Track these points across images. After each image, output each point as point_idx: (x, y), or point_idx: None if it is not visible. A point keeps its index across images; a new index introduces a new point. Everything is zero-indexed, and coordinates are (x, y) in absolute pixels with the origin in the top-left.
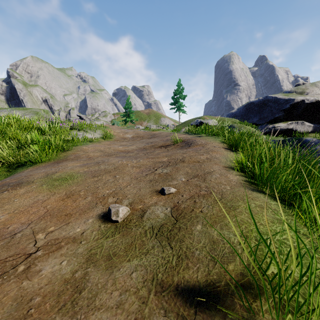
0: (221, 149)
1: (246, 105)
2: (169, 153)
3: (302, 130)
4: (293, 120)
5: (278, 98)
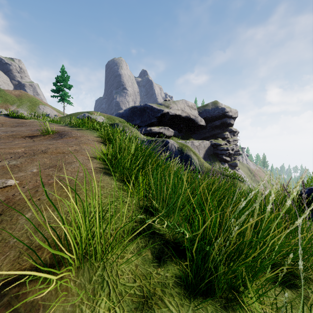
0: (94, 142)
1: (131, 108)
2: (32, 143)
3: (168, 134)
4: (163, 126)
5: (154, 107)
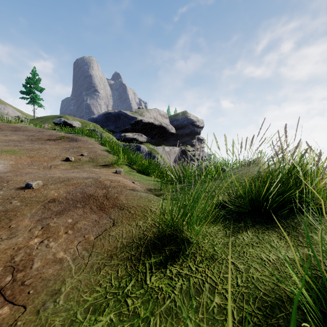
0: (97, 144)
1: (105, 114)
2: (66, 143)
3: (141, 140)
4: (136, 132)
5: (128, 114)
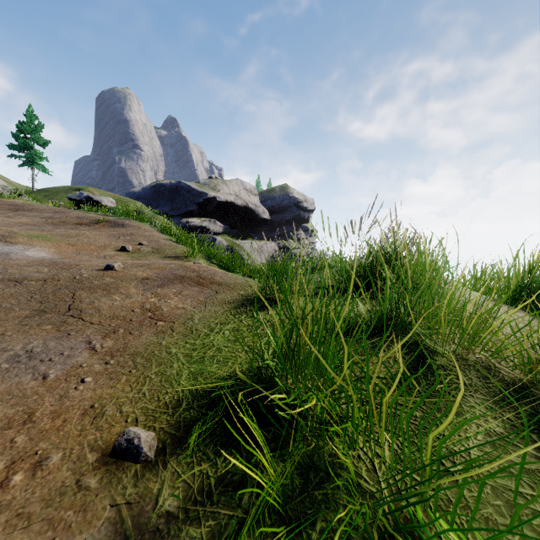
0: (155, 231)
1: (155, 186)
2: (110, 229)
3: (215, 230)
4: (206, 217)
5: (193, 188)
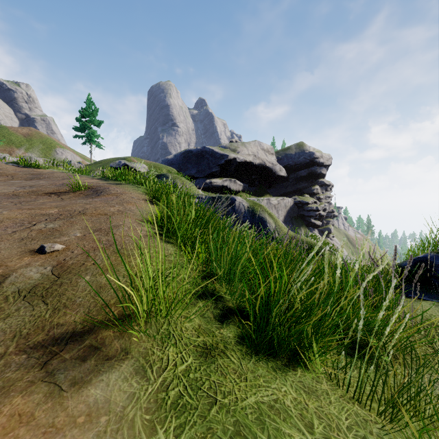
0: (140, 201)
1: (184, 153)
2: (63, 203)
3: (235, 189)
4: (227, 177)
5: (215, 151)
